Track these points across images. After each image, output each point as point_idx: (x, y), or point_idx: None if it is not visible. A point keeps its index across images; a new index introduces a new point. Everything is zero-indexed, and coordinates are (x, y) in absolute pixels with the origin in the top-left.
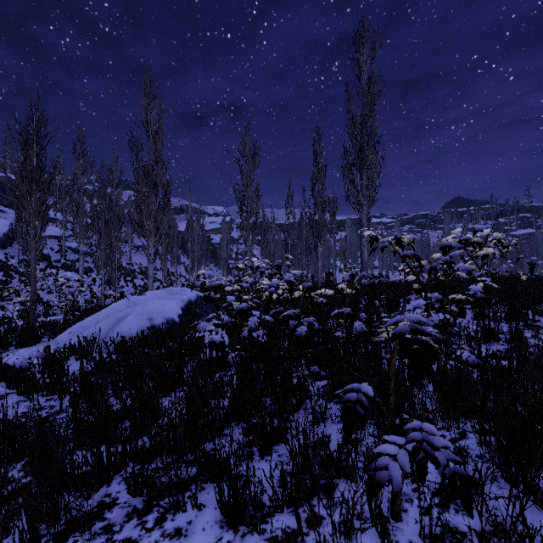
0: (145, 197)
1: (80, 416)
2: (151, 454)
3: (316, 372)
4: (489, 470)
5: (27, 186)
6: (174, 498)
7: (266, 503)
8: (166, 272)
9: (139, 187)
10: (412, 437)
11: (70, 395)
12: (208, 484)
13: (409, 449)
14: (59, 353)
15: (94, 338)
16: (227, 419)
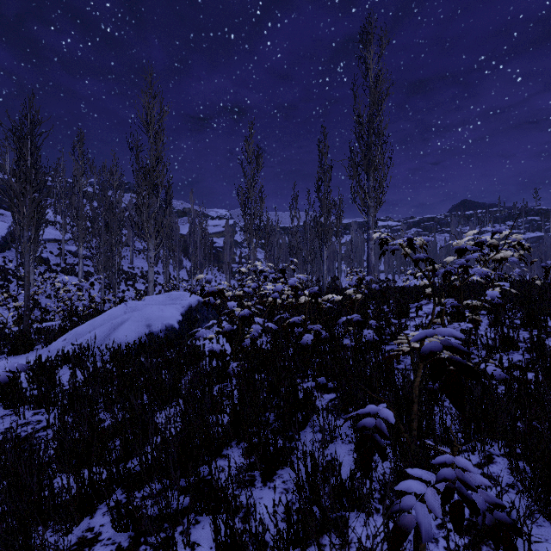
0: (145, 199)
1: (64, 435)
2: (142, 478)
3: (323, 384)
4: (528, 508)
5: (21, 186)
6: (164, 534)
7: (269, 541)
8: (168, 276)
9: (139, 189)
10: (444, 475)
11: (58, 410)
12: (203, 517)
13: (438, 487)
14: (51, 362)
15: (89, 346)
16: (227, 438)
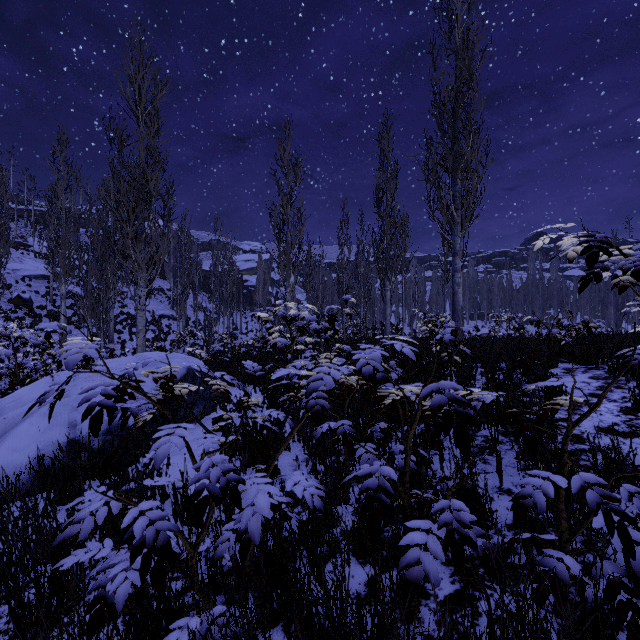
0: (129, 211)
1: None
2: None
3: None
4: None
5: None
6: None
7: None
8: (184, 322)
9: (119, 196)
10: None
11: None
12: None
13: None
14: None
15: None
16: None
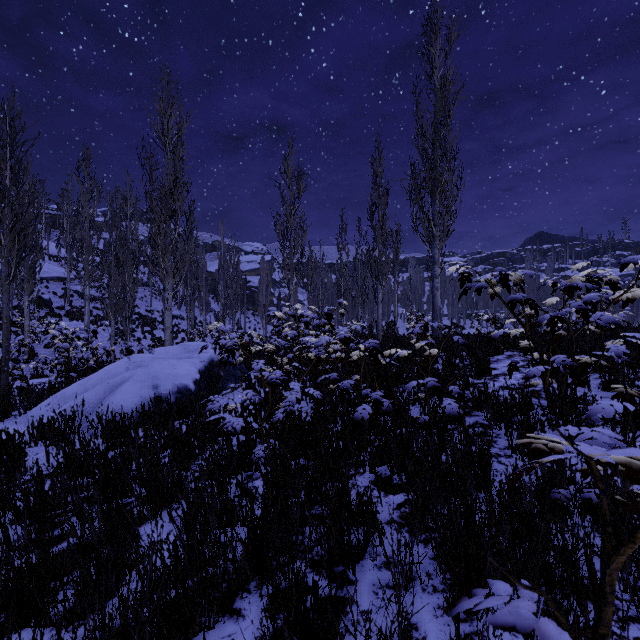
0: (160, 227)
1: None
2: None
3: (385, 478)
4: None
5: None
6: None
7: None
8: (193, 321)
9: (153, 215)
10: None
11: (1, 521)
12: None
13: None
14: (19, 438)
15: (75, 415)
16: (242, 580)
